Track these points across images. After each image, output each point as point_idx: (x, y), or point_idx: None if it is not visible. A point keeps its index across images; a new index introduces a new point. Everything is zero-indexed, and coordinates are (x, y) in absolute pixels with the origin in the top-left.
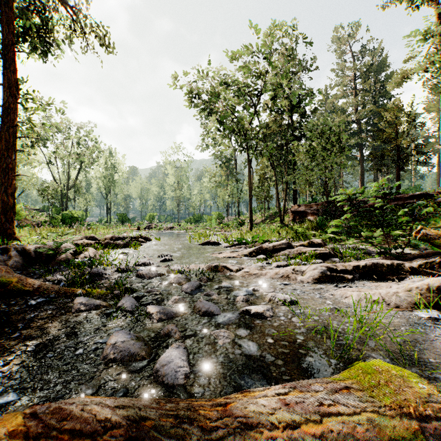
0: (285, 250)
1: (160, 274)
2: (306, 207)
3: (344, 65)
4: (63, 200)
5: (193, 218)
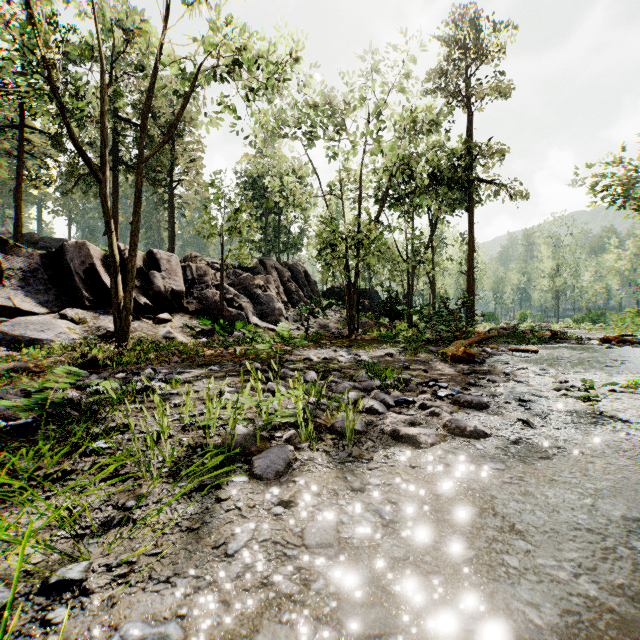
0: None
1: None
2: None
3: None
4: None
5: (587, 317)
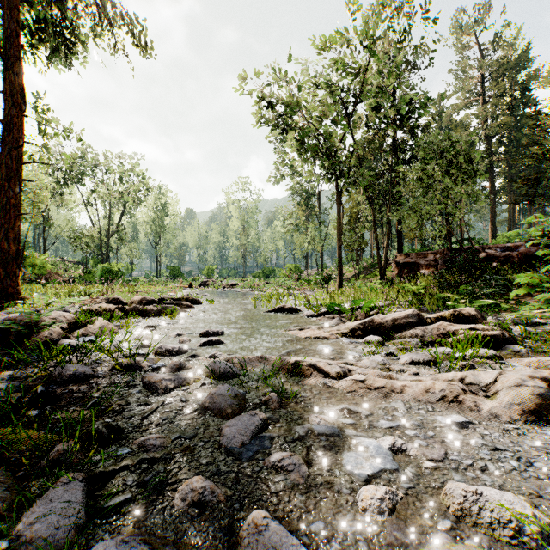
0: (416, 328)
1: (190, 380)
2: (417, 256)
3: (466, 64)
4: (103, 250)
5: (262, 272)
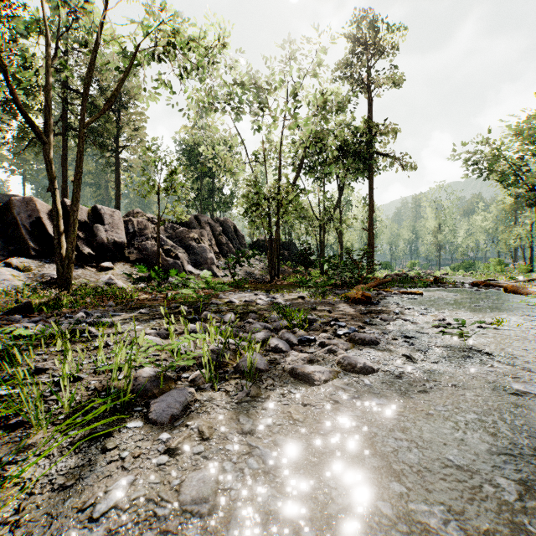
0: (535, 281)
1: None
2: None
3: None
4: None
5: (461, 265)
